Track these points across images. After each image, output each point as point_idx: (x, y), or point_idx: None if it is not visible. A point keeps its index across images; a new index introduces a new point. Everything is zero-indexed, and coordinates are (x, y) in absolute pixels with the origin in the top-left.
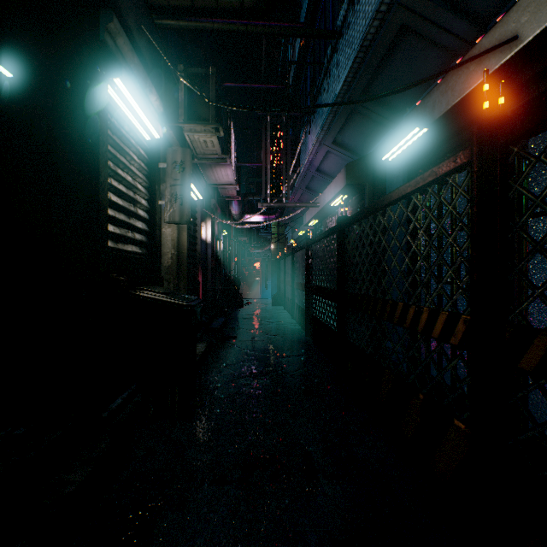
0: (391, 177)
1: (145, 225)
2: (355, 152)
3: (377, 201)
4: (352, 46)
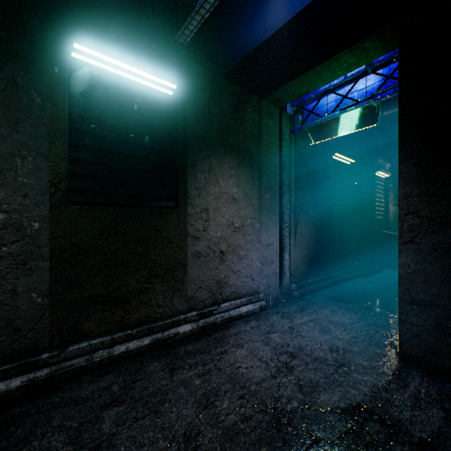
0: None
1: (383, 208)
2: None
3: None
4: None
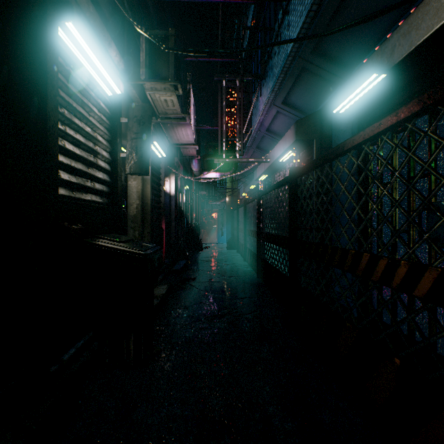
0: (337, 132)
1: (107, 176)
2: (303, 111)
3: (335, 147)
4: (305, 2)
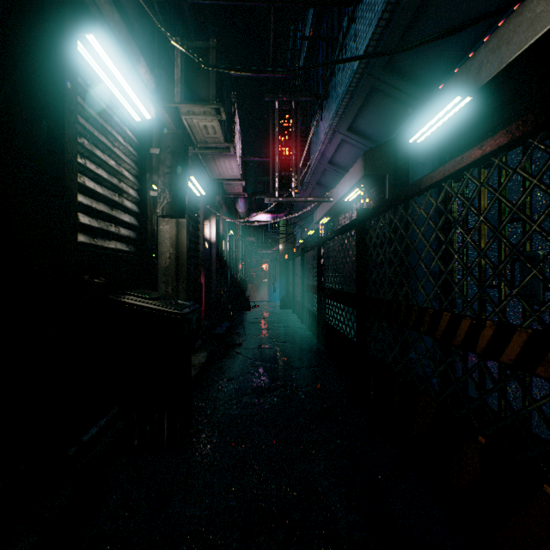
0: (415, 165)
1: (134, 219)
2: (373, 140)
3: (411, 185)
4: (375, 8)
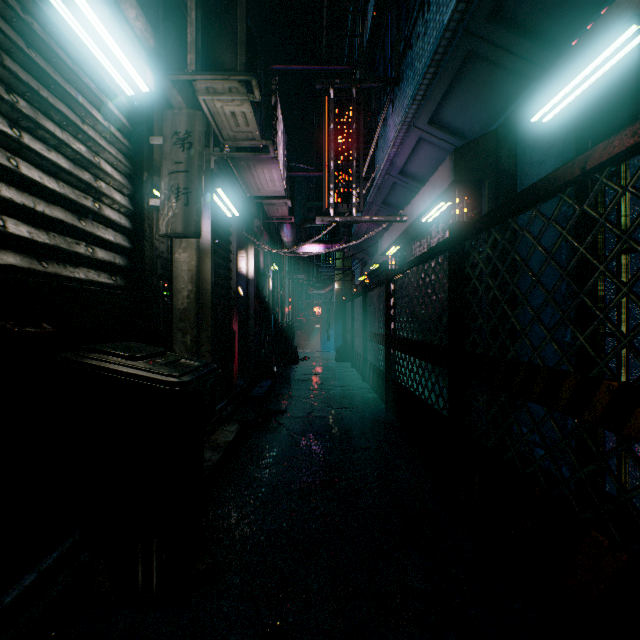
0: (527, 166)
1: (124, 237)
2: (464, 136)
3: (562, 166)
4: None
